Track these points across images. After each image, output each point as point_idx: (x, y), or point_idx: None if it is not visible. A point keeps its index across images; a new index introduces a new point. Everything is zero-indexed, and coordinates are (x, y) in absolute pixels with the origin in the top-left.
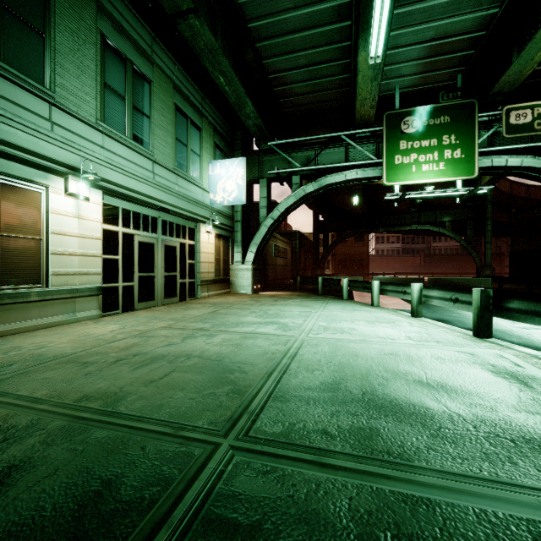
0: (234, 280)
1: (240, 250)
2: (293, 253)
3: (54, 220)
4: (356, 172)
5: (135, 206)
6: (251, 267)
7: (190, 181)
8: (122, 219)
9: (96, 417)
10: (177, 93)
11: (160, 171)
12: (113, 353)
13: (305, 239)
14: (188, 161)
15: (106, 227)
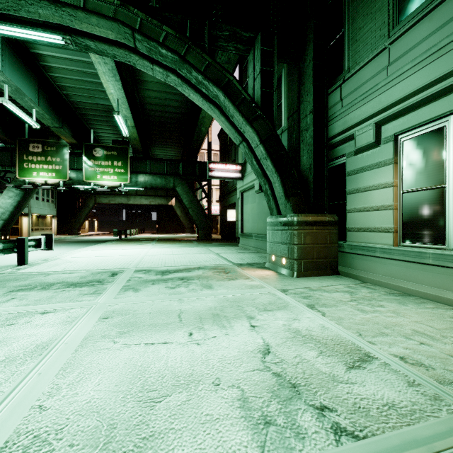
0: None
1: None
2: None
3: None
4: None
5: None
6: None
7: None
8: None
9: (177, 297)
10: None
11: None
12: (284, 322)
13: None
14: None
15: None
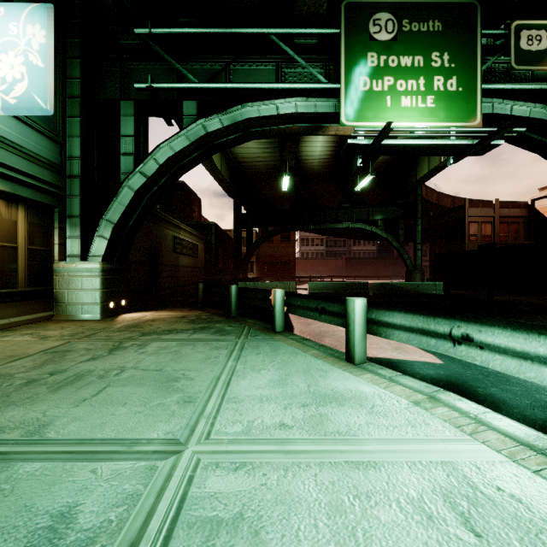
0: (62, 292)
1: (78, 234)
2: (207, 251)
3: None
4: (295, 102)
5: None
6: (99, 267)
7: None
8: None
9: None
10: None
11: None
12: None
13: (224, 235)
14: None
15: None
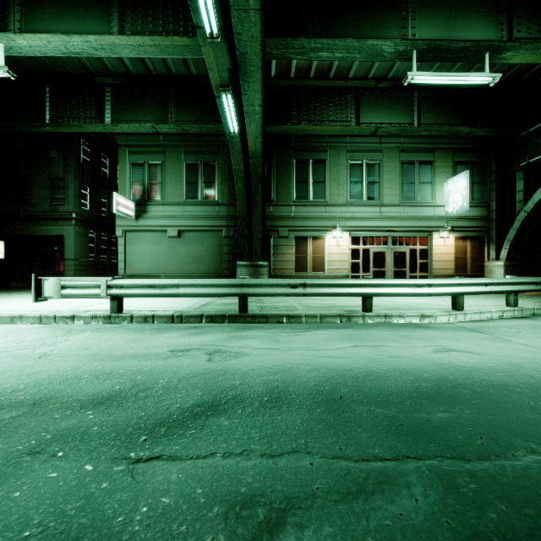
0: (487, 276)
1: (495, 248)
2: None
3: (328, 248)
4: None
5: (370, 233)
6: (502, 264)
7: (417, 205)
8: (362, 242)
9: None
10: (404, 152)
11: (386, 209)
12: None
13: None
14: (416, 192)
15: (352, 247)
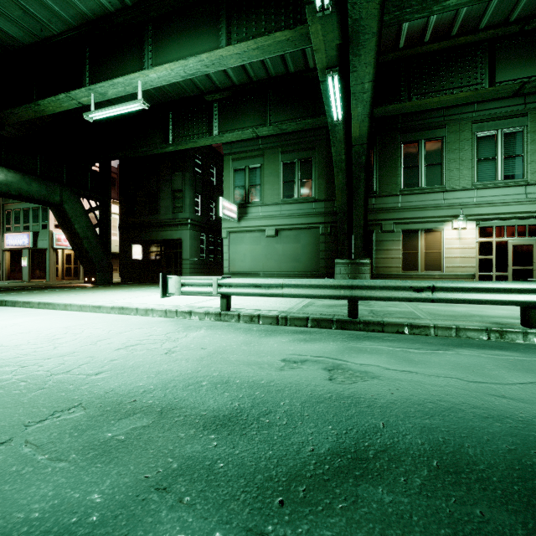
0: None
1: None
2: None
3: (446, 242)
4: None
5: (509, 222)
6: None
7: None
8: (495, 233)
9: None
10: None
11: (534, 189)
12: None
13: None
14: None
15: (481, 240)
